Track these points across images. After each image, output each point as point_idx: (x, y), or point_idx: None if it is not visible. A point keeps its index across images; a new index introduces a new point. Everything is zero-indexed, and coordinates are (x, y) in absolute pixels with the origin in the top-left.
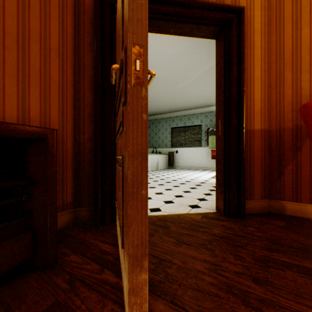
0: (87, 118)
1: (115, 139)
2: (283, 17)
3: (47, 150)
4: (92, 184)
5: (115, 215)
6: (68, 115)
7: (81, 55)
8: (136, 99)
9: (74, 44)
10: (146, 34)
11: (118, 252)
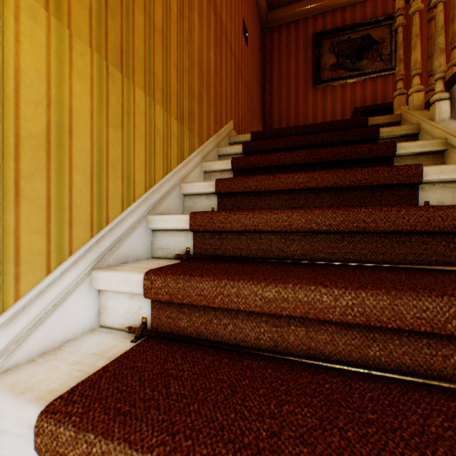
0: None
1: None
2: None
3: None
4: None
5: None
6: None
7: None
8: None
9: None
10: None
11: None
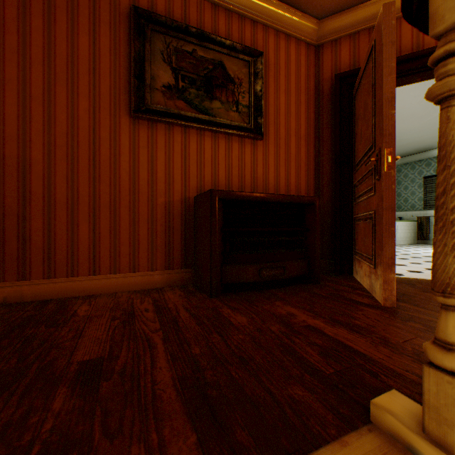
0: (324, 185)
1: (351, 201)
2: None
3: (314, 211)
4: (329, 240)
5: (351, 269)
6: (310, 185)
7: (320, 134)
8: (387, 178)
9: (314, 126)
10: (393, 141)
11: (362, 286)
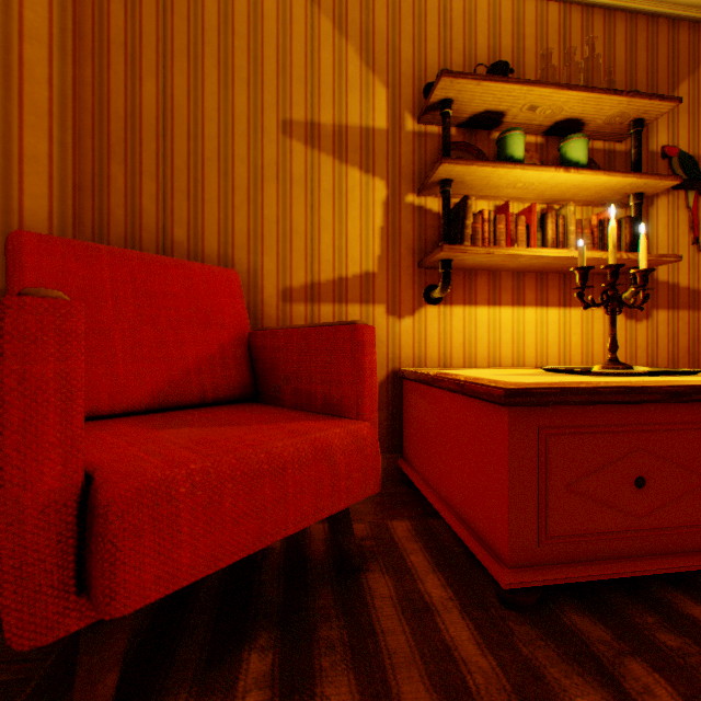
0: None
1: None
2: (110, 35)
3: None
4: None
5: None
6: None
7: None
8: None
9: None
10: None
11: None
